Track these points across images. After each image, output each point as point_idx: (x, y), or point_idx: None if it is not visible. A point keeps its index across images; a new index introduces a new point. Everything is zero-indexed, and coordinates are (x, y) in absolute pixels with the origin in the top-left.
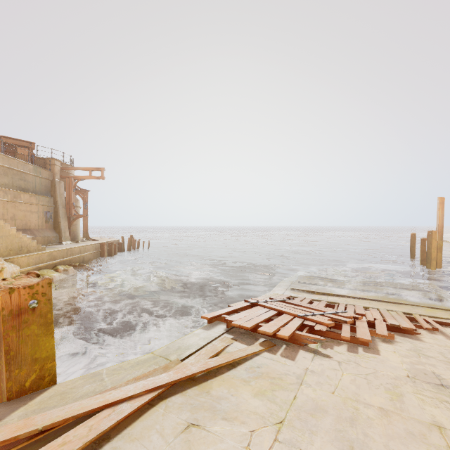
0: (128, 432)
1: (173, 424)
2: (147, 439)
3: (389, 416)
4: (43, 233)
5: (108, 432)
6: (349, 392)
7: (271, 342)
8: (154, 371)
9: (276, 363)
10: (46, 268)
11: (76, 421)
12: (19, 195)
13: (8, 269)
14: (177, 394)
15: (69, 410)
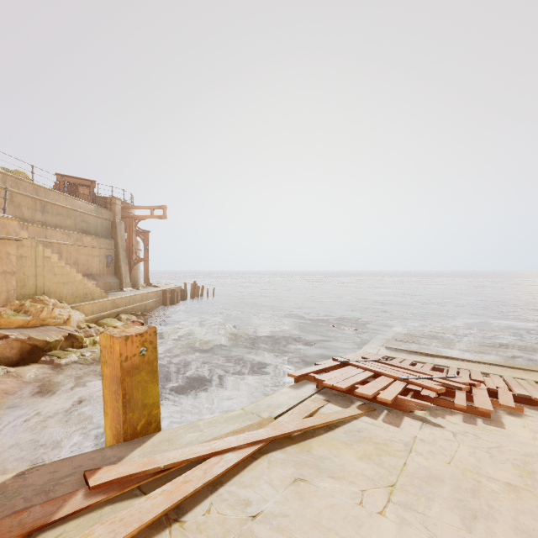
0: (238, 479)
1: (280, 477)
2: (258, 487)
3: (518, 492)
4: (105, 279)
5: (219, 478)
6: (468, 464)
7: (370, 406)
8: (249, 426)
9: (379, 429)
10: (109, 316)
11: (187, 466)
12: (81, 237)
13: (74, 317)
14: (277, 450)
15: (183, 454)
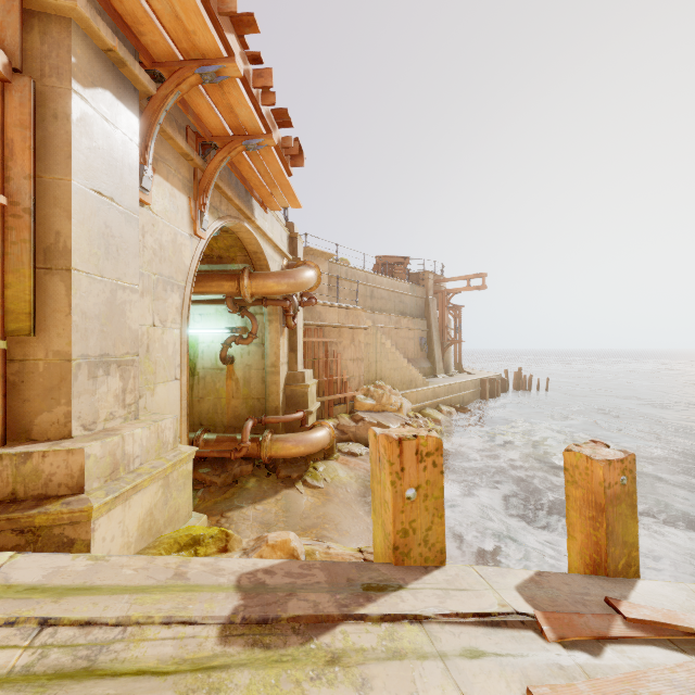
0: None
1: None
2: None
3: None
4: (419, 364)
5: None
6: None
7: None
8: None
9: None
10: (429, 407)
11: None
12: (399, 320)
13: (405, 405)
14: None
15: None
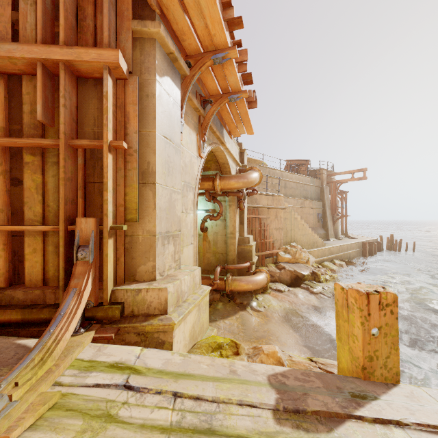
0: None
1: None
2: None
3: None
4: (317, 231)
5: None
6: None
7: None
8: None
9: None
10: (326, 260)
11: None
12: (303, 202)
13: (310, 259)
14: None
15: None
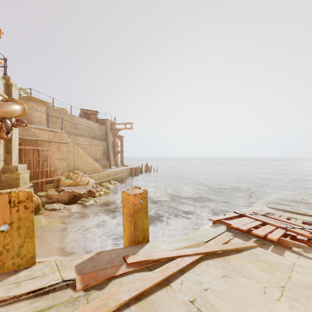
0: (192, 271)
1: (215, 273)
2: (204, 276)
3: None
4: (102, 162)
5: (183, 269)
6: None
7: (262, 242)
8: (193, 245)
9: (269, 255)
10: (105, 181)
11: (165, 260)
12: (92, 141)
13: (90, 181)
14: (210, 259)
15: (164, 254)
